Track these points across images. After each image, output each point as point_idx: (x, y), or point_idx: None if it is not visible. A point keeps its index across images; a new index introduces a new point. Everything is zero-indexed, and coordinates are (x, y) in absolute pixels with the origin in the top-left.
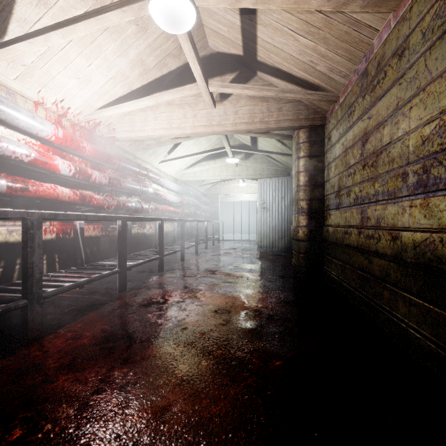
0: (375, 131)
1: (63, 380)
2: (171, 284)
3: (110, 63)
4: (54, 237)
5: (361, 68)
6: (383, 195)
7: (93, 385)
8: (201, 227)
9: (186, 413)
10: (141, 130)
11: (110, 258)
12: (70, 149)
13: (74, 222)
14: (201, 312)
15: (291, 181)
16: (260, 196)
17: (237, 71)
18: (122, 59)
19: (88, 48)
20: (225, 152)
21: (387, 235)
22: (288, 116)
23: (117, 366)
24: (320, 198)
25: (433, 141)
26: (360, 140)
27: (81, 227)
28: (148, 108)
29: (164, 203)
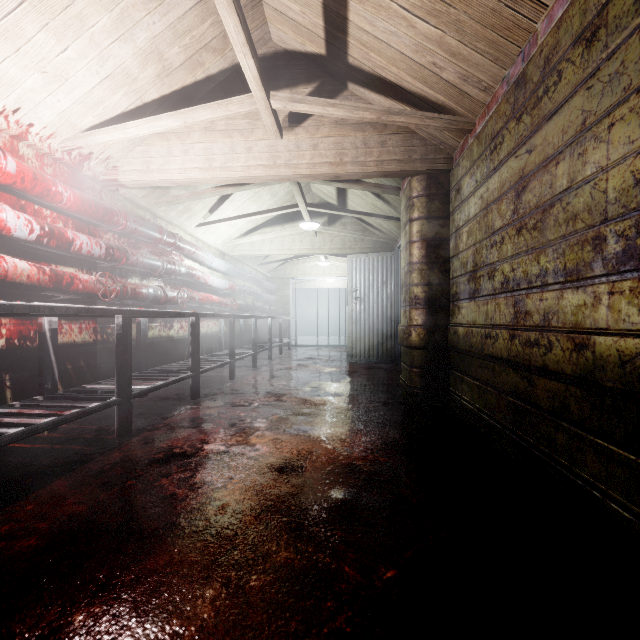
0: (540, 171)
1: None
2: (209, 420)
3: (102, 50)
4: (1, 346)
5: (514, 73)
6: (556, 275)
7: None
8: (262, 326)
9: None
10: (162, 170)
11: (108, 379)
12: (31, 195)
13: (40, 319)
14: (255, 471)
15: (396, 258)
16: (350, 281)
17: (317, 81)
18: (125, 46)
19: (58, 18)
20: (299, 214)
21: (566, 341)
22: (396, 154)
23: (83, 599)
24: (443, 283)
25: None
26: (513, 188)
27: (53, 328)
28: (172, 134)
29: (205, 290)
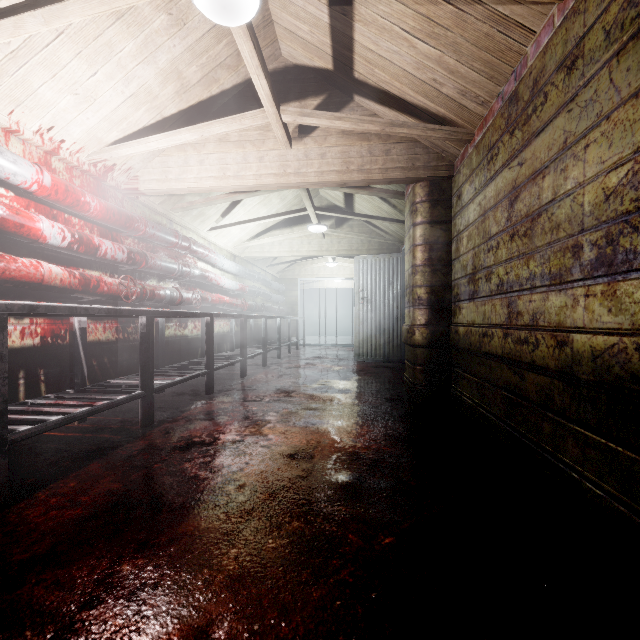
0: (529, 183)
1: (33, 584)
2: (223, 413)
3: (127, 72)
4: (37, 343)
5: (508, 91)
6: (543, 279)
7: (82, 592)
8: (271, 326)
9: (238, 638)
10: (179, 179)
11: (130, 375)
12: (63, 205)
13: (71, 319)
14: (268, 458)
15: (402, 260)
16: (357, 282)
17: (325, 94)
18: (148, 67)
19: (90, 46)
20: (307, 217)
21: (550, 338)
22: (400, 162)
23: (128, 554)
24: (445, 285)
25: (624, 196)
26: (507, 197)
27: (83, 327)
28: (189, 146)
29: (216, 291)
